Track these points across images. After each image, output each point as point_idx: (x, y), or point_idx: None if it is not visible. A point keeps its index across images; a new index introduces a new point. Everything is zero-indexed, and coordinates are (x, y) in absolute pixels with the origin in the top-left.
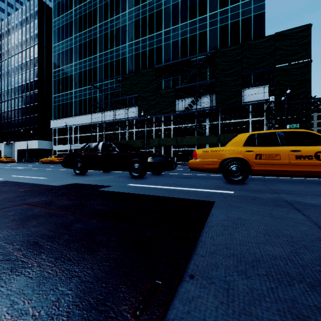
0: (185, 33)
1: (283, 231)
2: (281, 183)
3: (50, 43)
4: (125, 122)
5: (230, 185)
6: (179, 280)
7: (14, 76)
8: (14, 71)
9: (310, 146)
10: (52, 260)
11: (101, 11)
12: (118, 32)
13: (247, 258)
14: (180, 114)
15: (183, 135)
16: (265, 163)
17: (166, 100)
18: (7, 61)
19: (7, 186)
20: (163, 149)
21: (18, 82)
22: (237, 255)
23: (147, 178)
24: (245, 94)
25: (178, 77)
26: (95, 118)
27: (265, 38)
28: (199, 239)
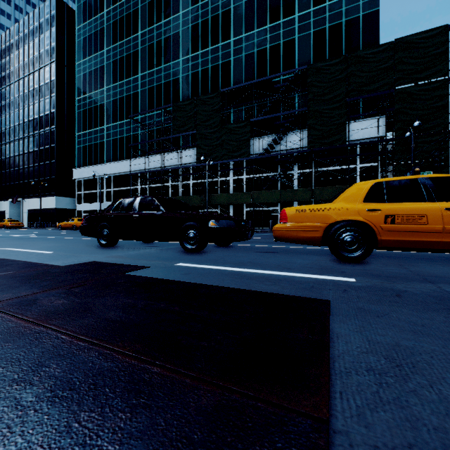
0: (263, 42)
1: None
2: (426, 263)
3: (73, 61)
4: (178, 170)
5: (343, 265)
6: None
7: (23, 107)
8: (23, 100)
9: None
10: None
11: (144, 13)
12: (168, 43)
13: None
14: (257, 159)
15: (261, 188)
16: (401, 229)
17: (237, 138)
18: (14, 87)
19: None
20: (232, 209)
21: (29, 114)
22: None
23: (208, 253)
24: (350, 128)
25: (253, 105)
26: (136, 165)
27: (380, 47)
28: (332, 425)
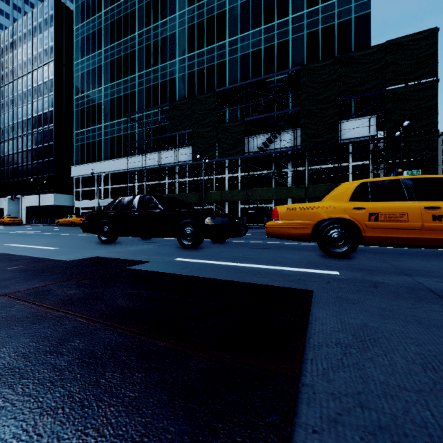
0: (258, 43)
1: None
2: (408, 257)
3: (71, 60)
4: (174, 168)
5: (330, 260)
6: None
7: (21, 106)
8: (22, 98)
9: None
10: None
11: (141, 14)
12: (165, 43)
13: (414, 438)
14: (252, 157)
15: (256, 186)
16: (384, 226)
17: (232, 136)
18: (12, 85)
19: None
20: (228, 206)
21: (27, 113)
22: (390, 428)
23: (204, 249)
24: (342, 128)
25: (248, 105)
26: (133, 163)
27: (371, 48)
28: (302, 381)
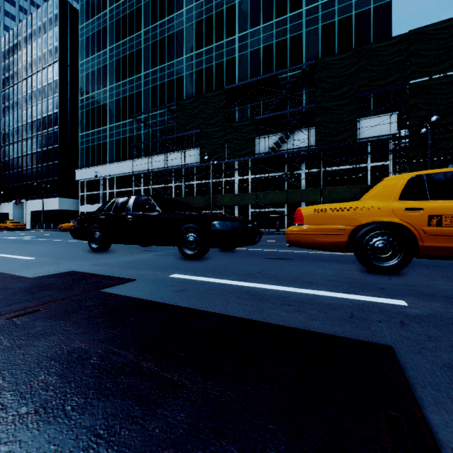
0: (269, 38)
1: None
2: None
3: (76, 60)
4: (182, 170)
5: (376, 278)
6: None
7: (26, 108)
8: (27, 100)
9: None
10: None
11: (147, 10)
12: (171, 41)
13: None
14: (263, 158)
15: (267, 189)
16: (451, 233)
17: (242, 136)
18: (17, 87)
19: None
20: (237, 210)
21: (32, 115)
22: None
23: (210, 260)
24: (360, 126)
25: (259, 102)
26: (139, 166)
27: (393, 39)
28: None
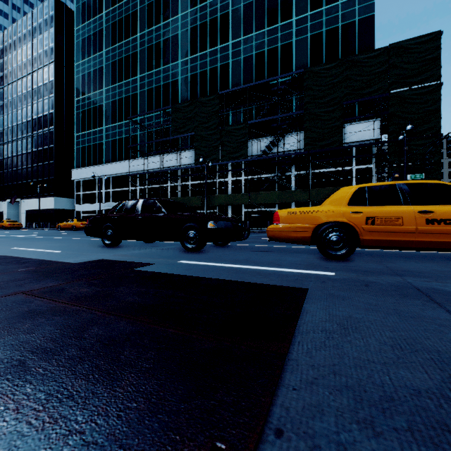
0: (261, 45)
1: (421, 341)
2: (404, 260)
3: (71, 61)
4: (177, 171)
5: (329, 262)
6: (257, 442)
7: (21, 108)
8: (22, 100)
9: (447, 205)
10: (41, 396)
11: (143, 15)
12: (167, 45)
13: (371, 393)
14: (255, 160)
15: (259, 189)
16: (380, 230)
17: (235, 140)
18: (12, 87)
19: (2, 264)
20: (231, 210)
21: (27, 115)
22: (354, 386)
23: (207, 252)
24: (346, 131)
25: (251, 108)
26: (135, 166)
27: (375, 51)
28: (288, 357)
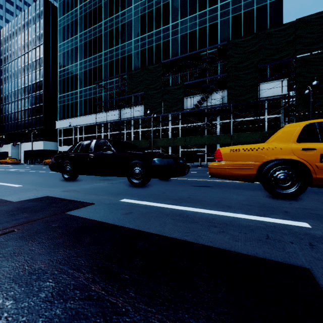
0: (194, 26)
1: None
2: None
3: (56, 43)
4: (131, 121)
5: (280, 202)
6: None
7: (20, 77)
8: (21, 72)
9: None
10: None
11: (106, 7)
12: (124, 28)
13: None
14: (189, 112)
15: (192, 134)
16: None
17: (174, 97)
18: (14, 63)
19: None
20: (171, 150)
21: (25, 82)
22: None
23: (151, 187)
24: (260, 89)
25: (186, 72)
26: (100, 118)
27: (284, 25)
28: None
